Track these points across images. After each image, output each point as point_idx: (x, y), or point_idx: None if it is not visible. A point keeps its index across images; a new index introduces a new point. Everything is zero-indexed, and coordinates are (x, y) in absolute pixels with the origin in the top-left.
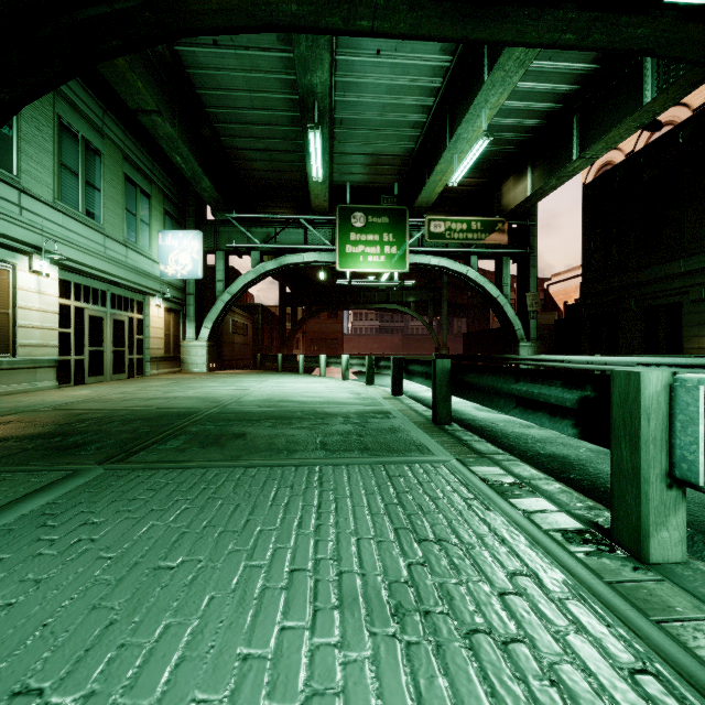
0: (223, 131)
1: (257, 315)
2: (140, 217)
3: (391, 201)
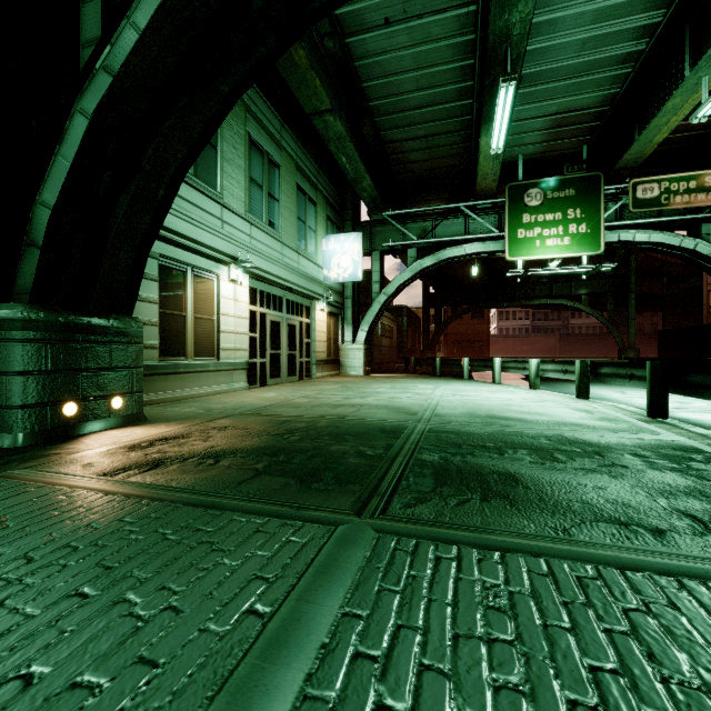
0: (383, 125)
1: (401, 317)
2: (308, 224)
3: (578, 168)
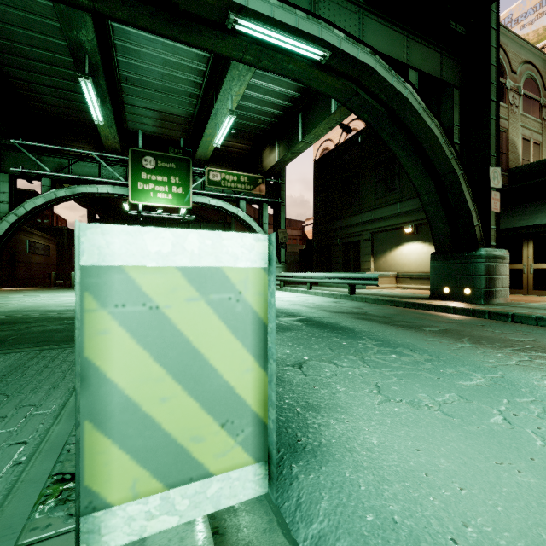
0: (1, 60)
1: (62, 238)
2: None
3: (178, 151)
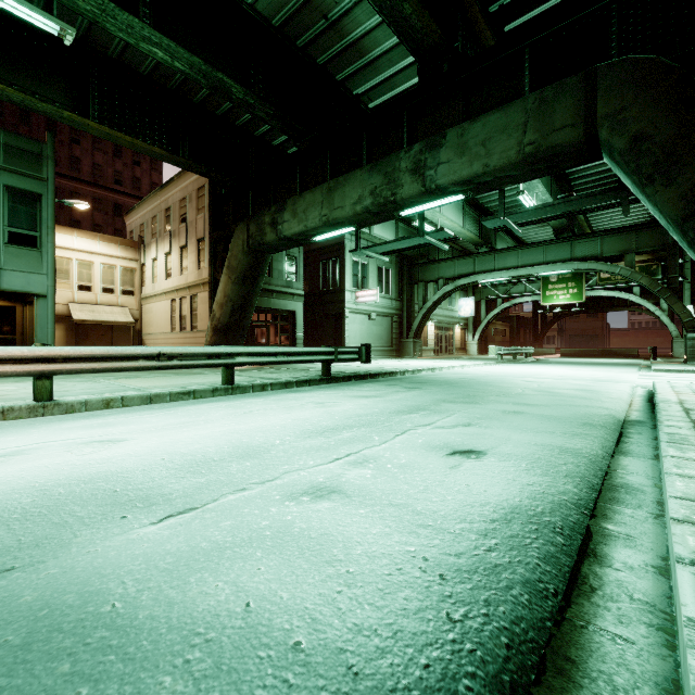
0: None
1: (512, 323)
2: (452, 297)
3: None
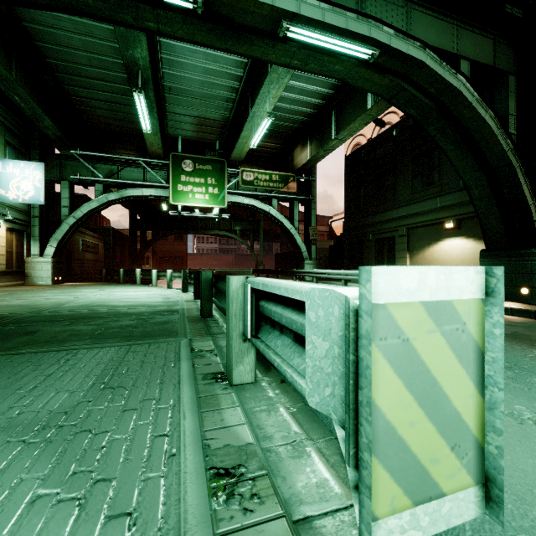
0: (64, 80)
1: (108, 237)
2: None
3: (214, 153)
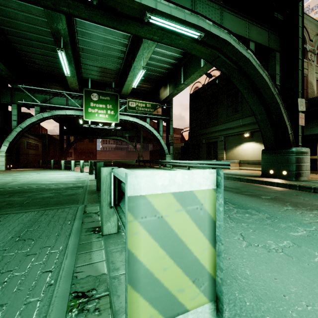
0: (13, 40)
1: (45, 139)
2: None
3: (111, 90)
